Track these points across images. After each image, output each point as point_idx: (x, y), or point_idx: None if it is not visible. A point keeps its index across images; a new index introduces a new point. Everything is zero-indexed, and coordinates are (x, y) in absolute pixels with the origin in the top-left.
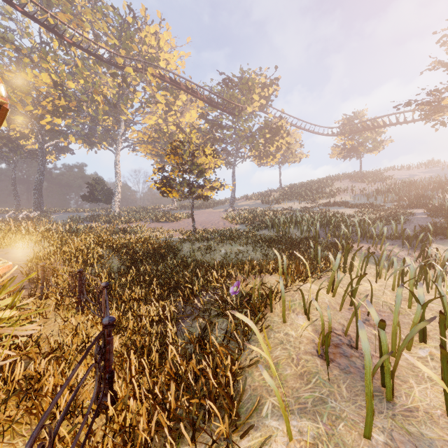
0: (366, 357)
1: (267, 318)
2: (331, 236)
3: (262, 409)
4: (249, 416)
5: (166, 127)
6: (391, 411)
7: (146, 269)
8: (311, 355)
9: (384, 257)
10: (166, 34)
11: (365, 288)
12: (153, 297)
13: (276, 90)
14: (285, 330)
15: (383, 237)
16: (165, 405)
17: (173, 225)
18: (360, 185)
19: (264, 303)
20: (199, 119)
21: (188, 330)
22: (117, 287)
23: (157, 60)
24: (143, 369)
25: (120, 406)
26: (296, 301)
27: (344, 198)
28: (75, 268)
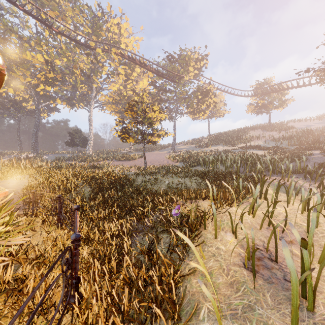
0: (292, 274)
1: (201, 235)
2: (249, 171)
3: (200, 312)
4: (189, 319)
5: (125, 92)
6: (312, 319)
7: (109, 195)
8: (238, 267)
9: (292, 187)
10: (125, 24)
11: (279, 211)
12: (114, 216)
13: (206, 63)
14: (216, 244)
15: (290, 172)
16: (120, 307)
17: (131, 163)
18: (269, 133)
19: (199, 223)
20: (149, 85)
21: (140, 242)
22: (88, 208)
23: (119, 43)
24: (104, 273)
25: (84, 305)
26: (224, 221)
27: (257, 143)
28: (58, 194)
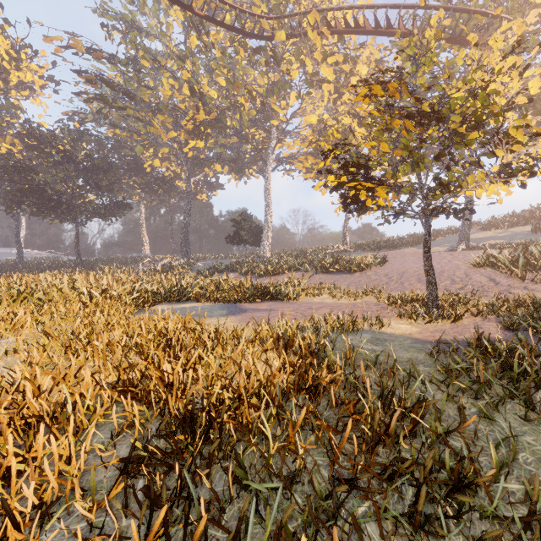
0: None
1: None
2: None
3: None
4: None
5: (335, 123)
6: None
7: None
8: None
9: None
10: None
11: None
12: None
13: None
14: None
15: None
16: None
17: (356, 280)
18: None
19: None
20: None
21: None
22: None
23: None
24: None
25: None
26: None
27: None
28: None
